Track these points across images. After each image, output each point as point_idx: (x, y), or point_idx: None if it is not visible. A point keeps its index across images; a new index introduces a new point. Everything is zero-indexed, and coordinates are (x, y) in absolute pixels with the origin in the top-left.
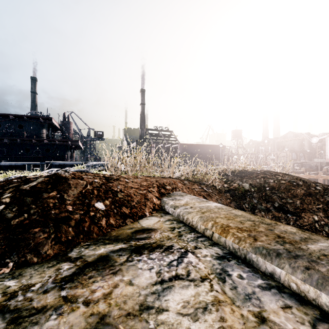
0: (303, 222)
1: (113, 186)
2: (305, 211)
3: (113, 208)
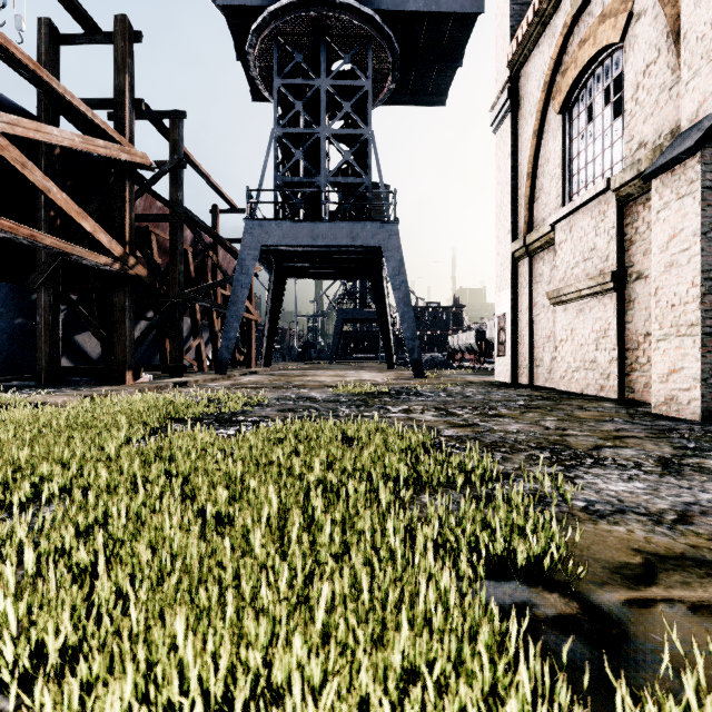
0: None
1: None
2: None
3: None
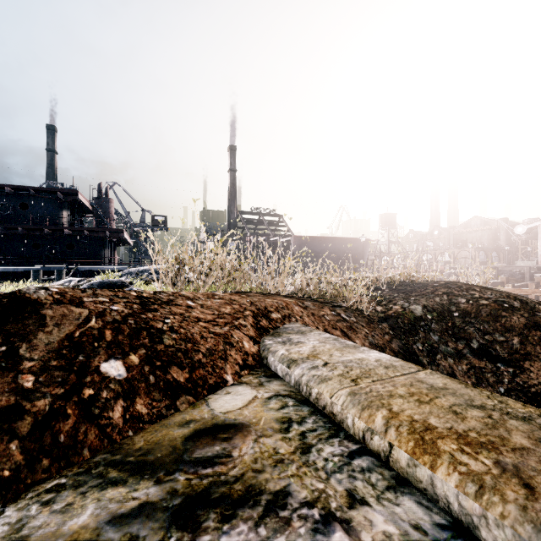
0: (527, 379)
1: (154, 318)
2: (531, 357)
3: (147, 373)
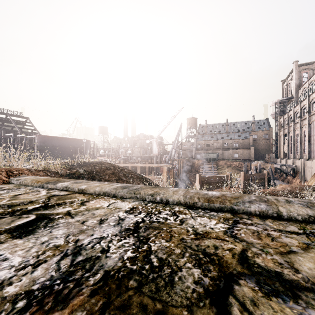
0: None
1: None
2: (109, 181)
3: None
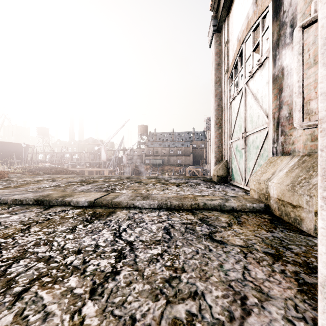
0: None
1: None
2: None
3: None
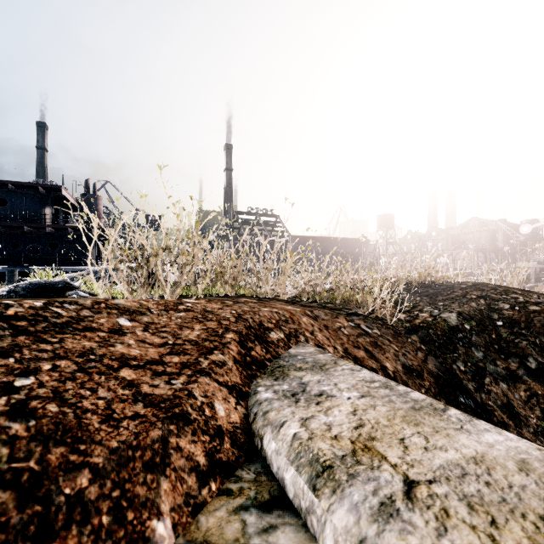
0: None
1: None
2: None
3: None
